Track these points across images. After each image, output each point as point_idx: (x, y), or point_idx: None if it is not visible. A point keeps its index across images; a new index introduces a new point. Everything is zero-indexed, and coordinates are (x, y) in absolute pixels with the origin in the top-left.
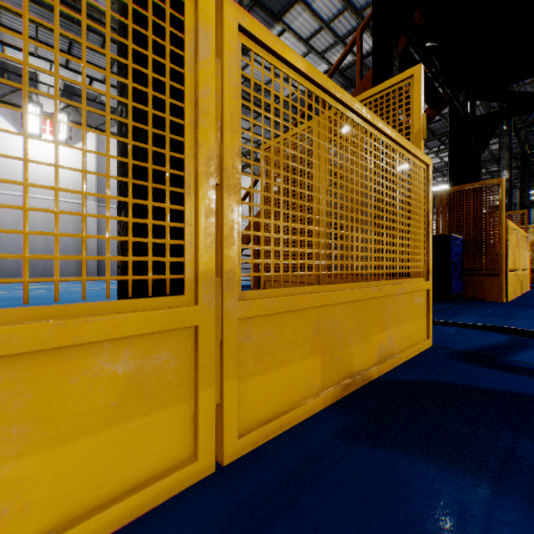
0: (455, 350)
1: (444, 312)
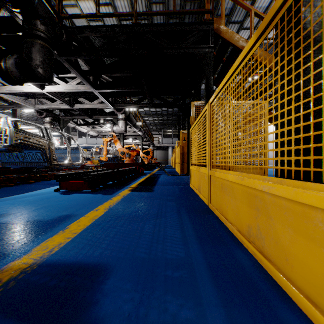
0: (176, 174)
1: None
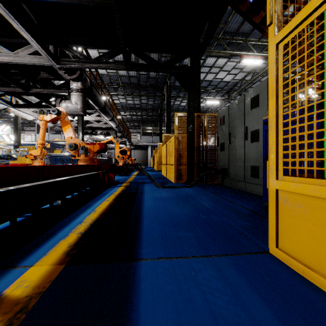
0: (169, 183)
1: (210, 194)
